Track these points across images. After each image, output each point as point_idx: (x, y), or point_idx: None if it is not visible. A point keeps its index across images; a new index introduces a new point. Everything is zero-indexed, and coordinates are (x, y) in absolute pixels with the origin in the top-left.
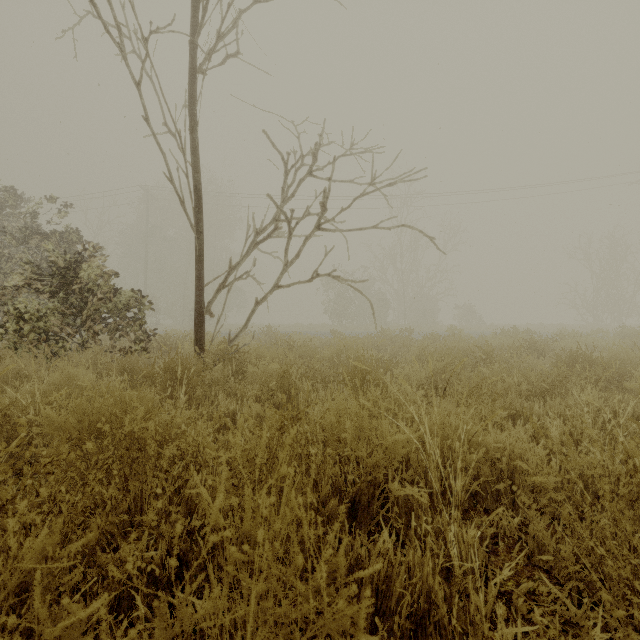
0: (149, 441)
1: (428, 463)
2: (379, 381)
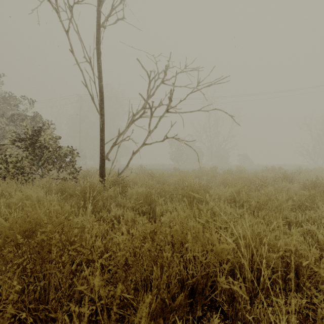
0: (53, 248)
1: (242, 261)
2: (203, 199)
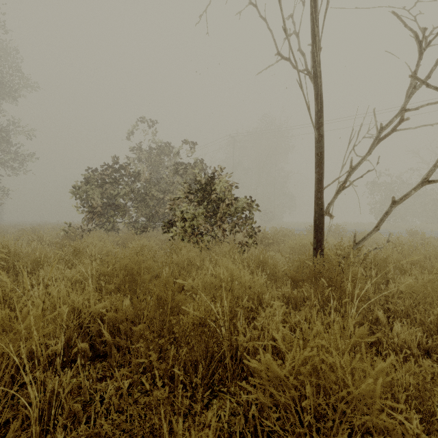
0: None
1: None
2: None
